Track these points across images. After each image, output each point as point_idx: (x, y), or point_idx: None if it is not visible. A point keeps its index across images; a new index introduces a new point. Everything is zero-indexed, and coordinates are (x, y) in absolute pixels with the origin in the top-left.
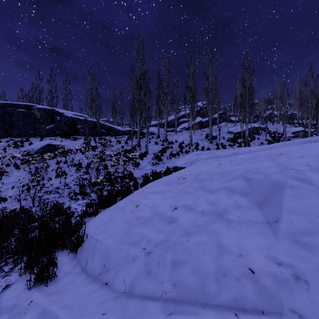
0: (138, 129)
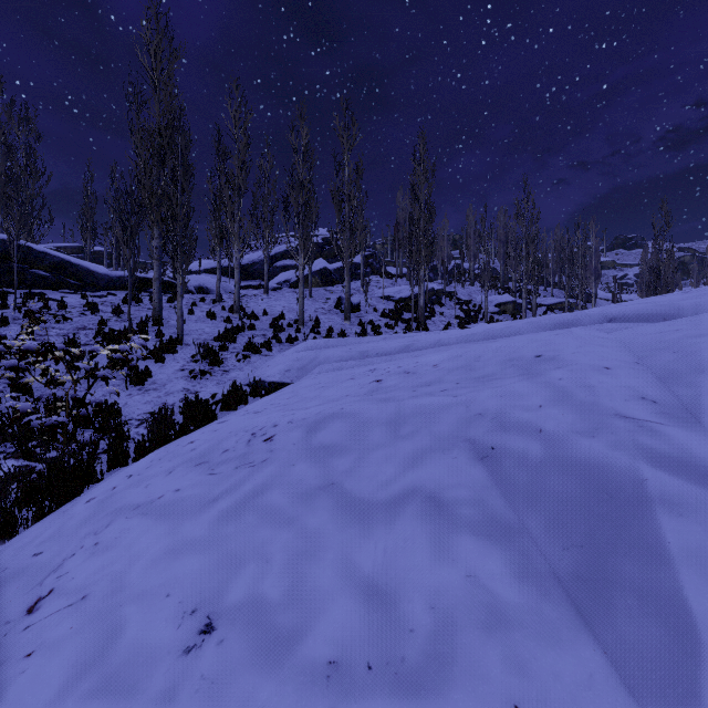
0: (156, 274)
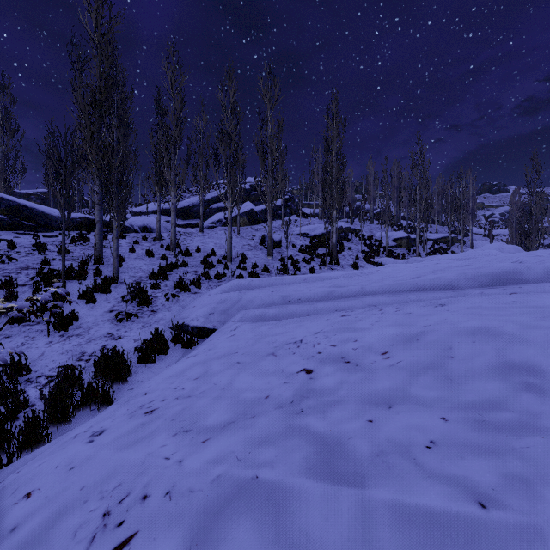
0: (97, 217)
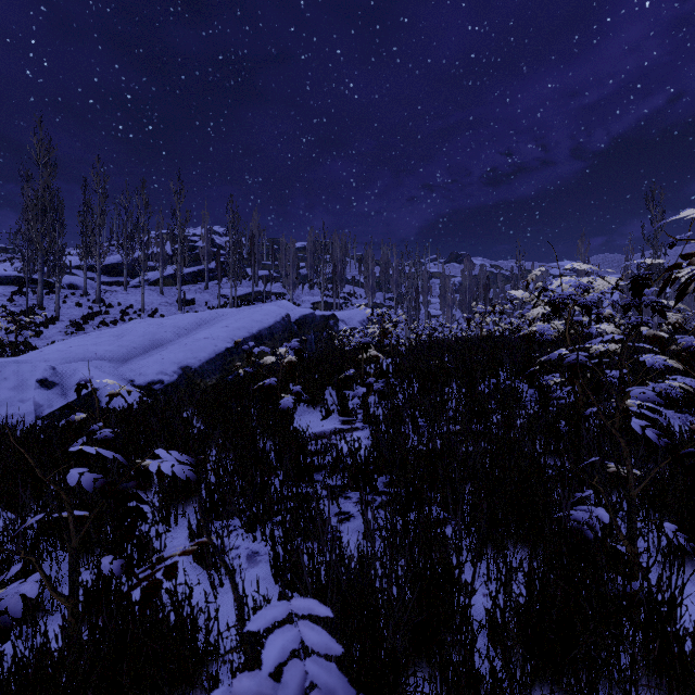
0: (40, 279)
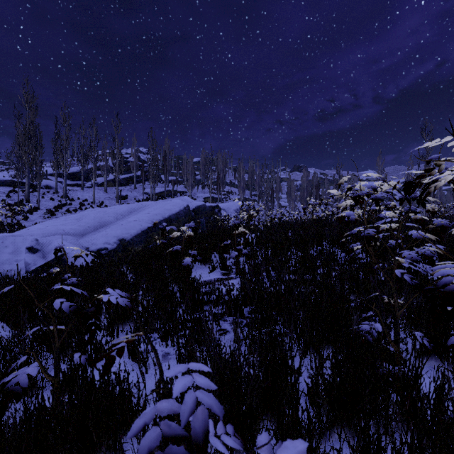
0: (27, 182)
